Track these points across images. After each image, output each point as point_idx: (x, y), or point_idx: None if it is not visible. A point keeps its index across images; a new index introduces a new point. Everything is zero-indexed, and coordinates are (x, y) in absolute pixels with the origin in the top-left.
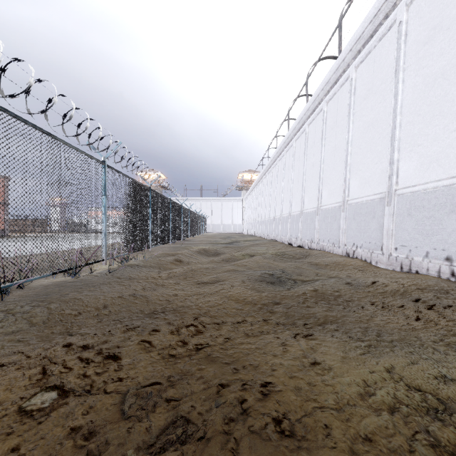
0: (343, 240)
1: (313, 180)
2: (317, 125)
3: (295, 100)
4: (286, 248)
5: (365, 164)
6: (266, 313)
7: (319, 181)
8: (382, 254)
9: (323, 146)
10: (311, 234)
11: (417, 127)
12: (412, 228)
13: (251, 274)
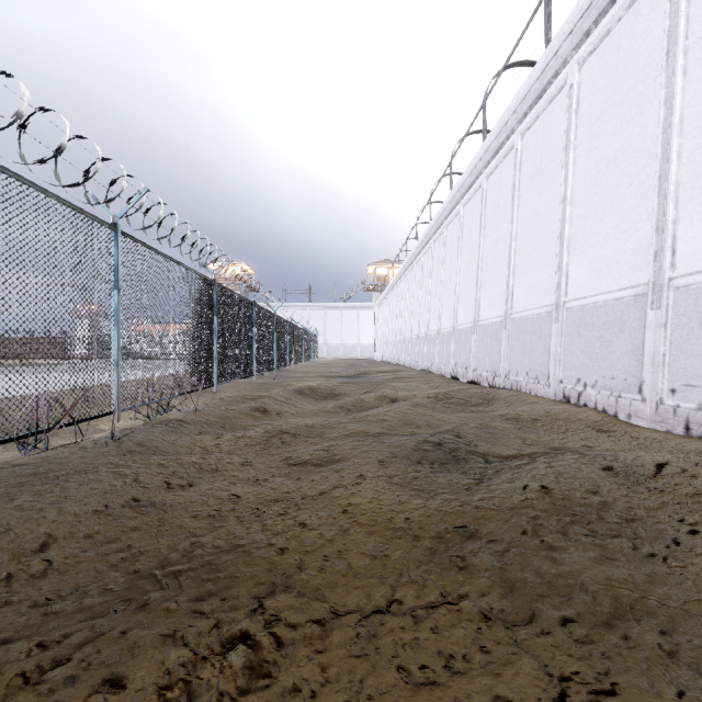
0: (557, 373)
1: (496, 270)
2: (503, 176)
3: (463, 137)
4: (448, 385)
5: (600, 234)
6: (447, 570)
7: (508, 270)
8: (643, 401)
9: (516, 210)
10: (493, 362)
11: None
12: None
13: (397, 445)
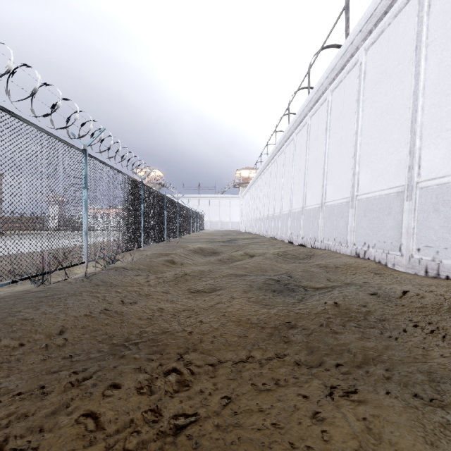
0: (352, 239)
1: (316, 175)
2: (320, 117)
3: (296, 92)
4: (286, 247)
5: (377, 155)
6: (278, 343)
7: (323, 175)
8: (401, 256)
9: (328, 138)
10: (314, 232)
11: (445, 109)
12: (439, 226)
13: (253, 281)
